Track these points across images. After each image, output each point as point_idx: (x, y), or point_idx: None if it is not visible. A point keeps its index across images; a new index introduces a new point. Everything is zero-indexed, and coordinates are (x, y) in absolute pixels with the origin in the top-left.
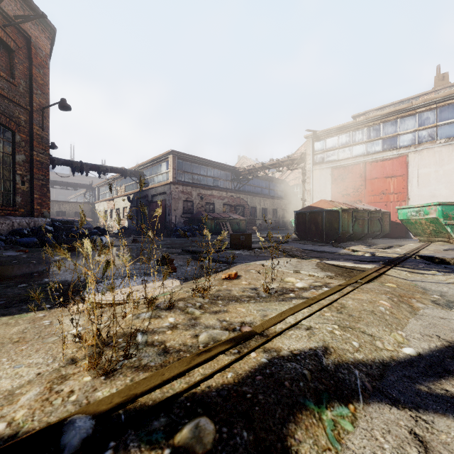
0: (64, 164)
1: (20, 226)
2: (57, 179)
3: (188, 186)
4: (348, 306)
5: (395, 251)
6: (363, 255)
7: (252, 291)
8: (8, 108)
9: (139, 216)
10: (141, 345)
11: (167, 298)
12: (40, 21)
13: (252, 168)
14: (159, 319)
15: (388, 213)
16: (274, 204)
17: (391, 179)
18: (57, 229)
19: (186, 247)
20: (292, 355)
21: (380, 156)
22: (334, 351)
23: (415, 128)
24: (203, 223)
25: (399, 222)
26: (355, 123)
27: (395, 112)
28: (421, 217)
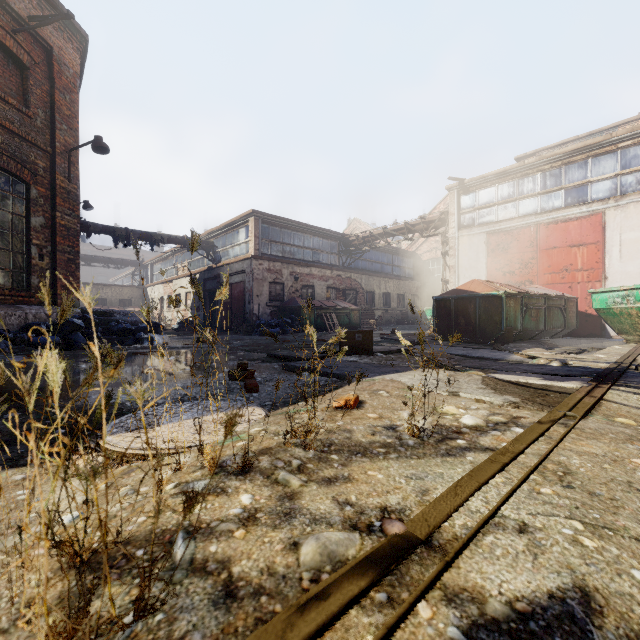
0: (104, 232)
1: (37, 319)
2: (95, 253)
3: (276, 261)
4: (576, 469)
5: (597, 358)
6: (550, 365)
7: (388, 432)
8: (20, 150)
9: (207, 304)
10: (180, 569)
11: (239, 447)
12: (65, 25)
13: (369, 235)
14: (224, 497)
15: (574, 300)
16: (400, 287)
17: (579, 248)
18: (90, 323)
19: (274, 350)
20: (515, 615)
21: (561, 214)
22: (605, 602)
23: (616, 172)
24: (299, 315)
25: (591, 313)
26: (522, 166)
27: (585, 148)
28: (631, 305)
